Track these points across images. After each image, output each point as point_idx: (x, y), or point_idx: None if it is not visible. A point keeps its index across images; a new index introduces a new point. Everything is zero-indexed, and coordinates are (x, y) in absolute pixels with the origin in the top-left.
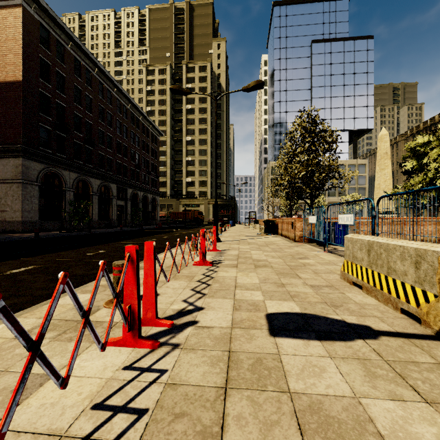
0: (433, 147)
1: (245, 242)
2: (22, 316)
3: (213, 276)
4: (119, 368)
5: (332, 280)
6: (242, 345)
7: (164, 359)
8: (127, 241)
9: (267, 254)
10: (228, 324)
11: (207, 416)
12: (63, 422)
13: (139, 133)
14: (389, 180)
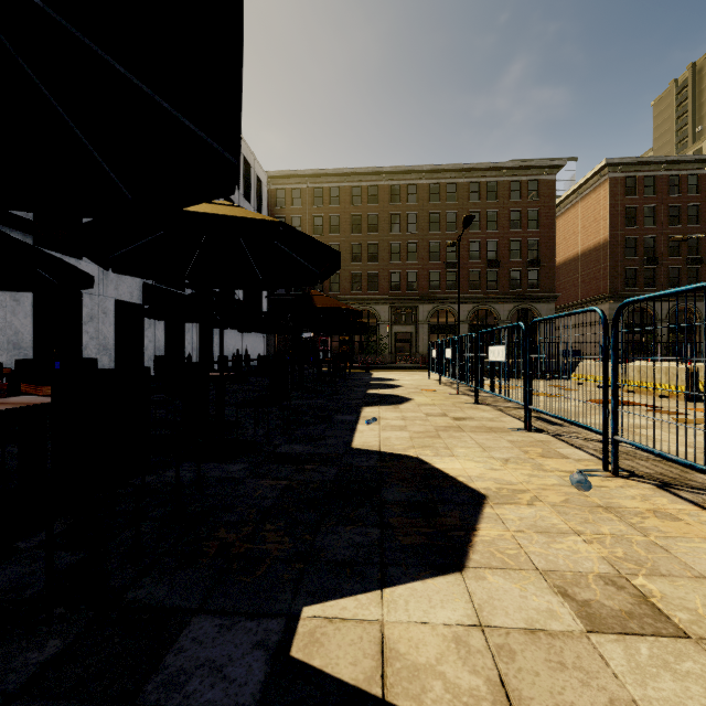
0: None
1: None
2: None
3: None
4: None
5: None
6: None
7: None
8: None
9: None
10: None
11: None
12: None
13: None
14: None
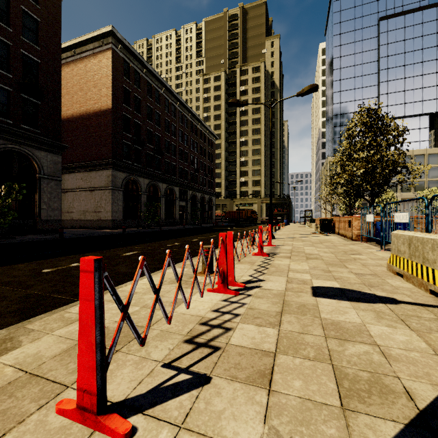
0: None
1: (299, 239)
2: (152, 276)
3: (270, 263)
4: (219, 300)
5: (377, 271)
6: (292, 298)
7: (244, 299)
8: (193, 237)
9: (319, 249)
10: (283, 289)
11: (272, 319)
12: (201, 313)
13: (197, 140)
14: None
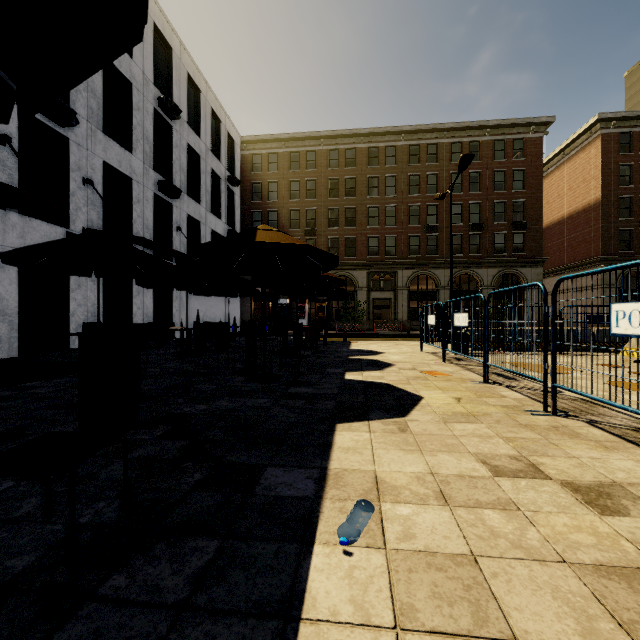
0: None
1: None
2: None
3: None
4: None
5: None
6: None
7: None
8: None
9: None
10: None
11: None
12: None
13: None
14: None
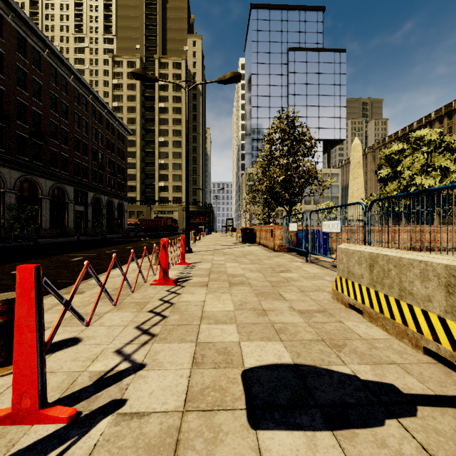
0: (406, 155)
1: (221, 252)
2: None
3: (174, 301)
4: None
5: (323, 302)
6: None
7: None
8: (78, 253)
9: (244, 266)
10: (179, 401)
11: None
12: None
13: (102, 130)
14: (361, 189)
